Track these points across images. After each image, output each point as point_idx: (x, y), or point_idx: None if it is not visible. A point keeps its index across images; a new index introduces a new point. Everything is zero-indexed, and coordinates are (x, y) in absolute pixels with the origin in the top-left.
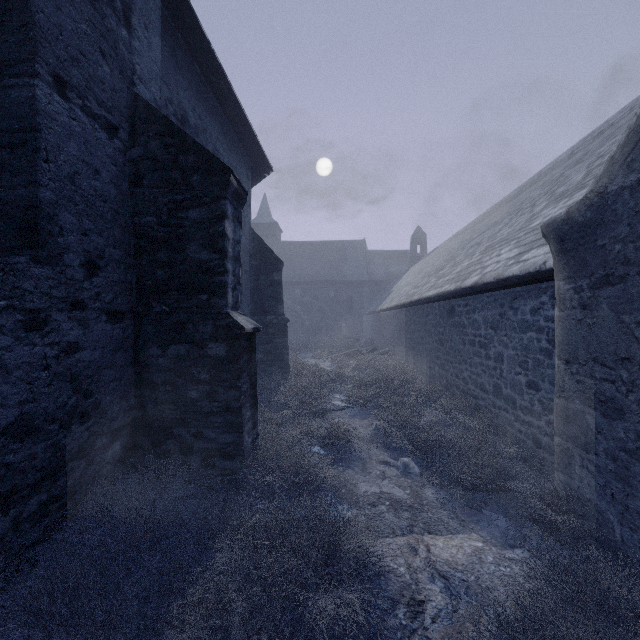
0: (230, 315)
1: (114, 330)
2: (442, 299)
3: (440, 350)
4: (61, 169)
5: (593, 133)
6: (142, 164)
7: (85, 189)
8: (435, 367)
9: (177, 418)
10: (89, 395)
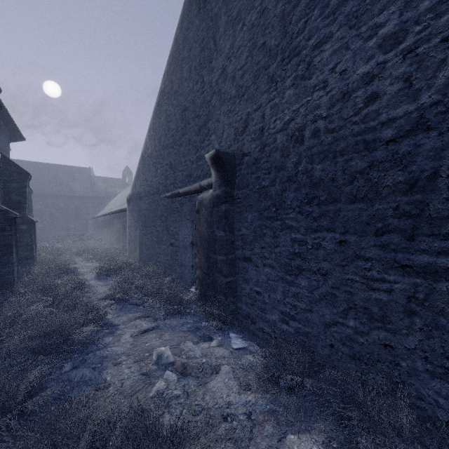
0: (29, 216)
1: None
2: (117, 212)
3: (117, 233)
4: None
5: None
6: None
7: None
8: (116, 240)
9: None
10: None
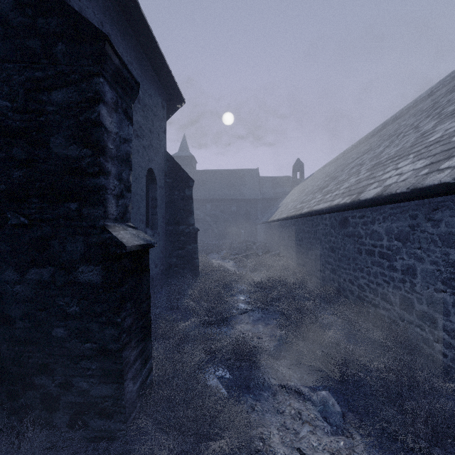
0: (107, 229)
1: None
2: (334, 211)
3: (331, 256)
4: None
5: (452, 74)
6: None
7: None
8: (325, 271)
9: (39, 363)
10: None
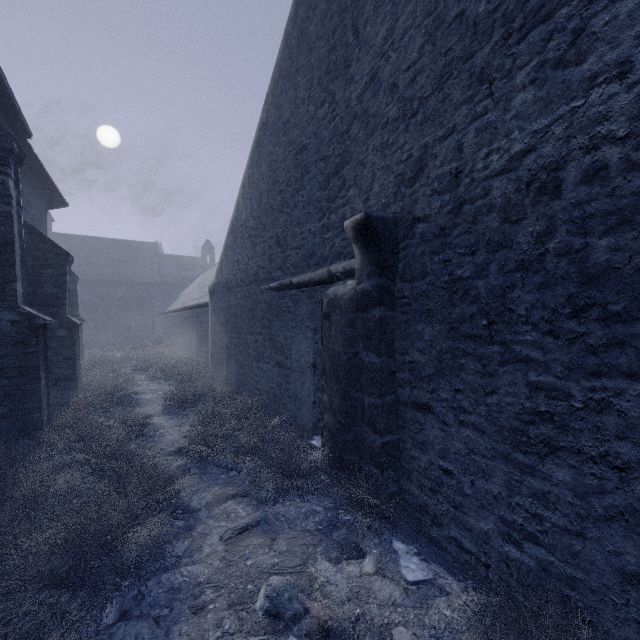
0: (69, 317)
1: None
2: (195, 308)
3: (195, 337)
4: None
5: None
6: None
7: None
8: (193, 348)
9: None
10: None
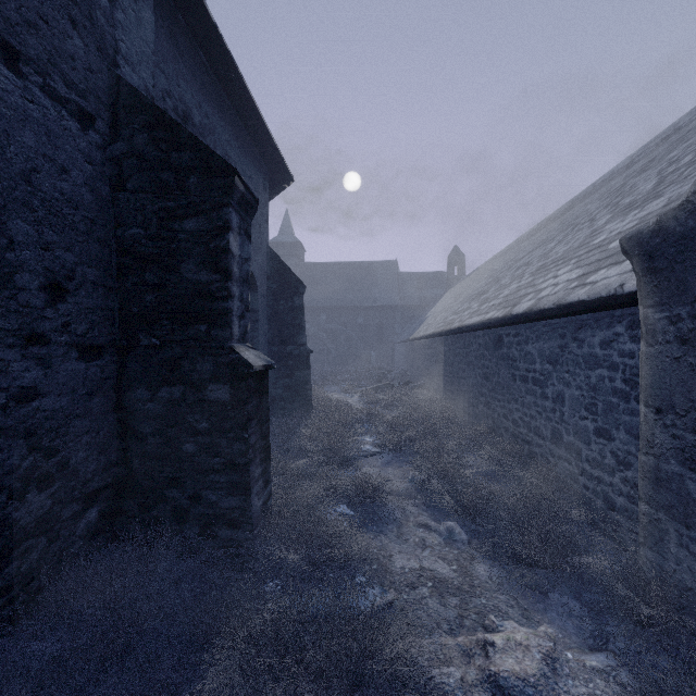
0: (235, 350)
1: (89, 369)
2: (487, 327)
3: (485, 386)
4: (11, 164)
5: (656, 139)
6: (126, 163)
7: (47, 191)
8: (479, 405)
9: (170, 477)
10: (53, 453)
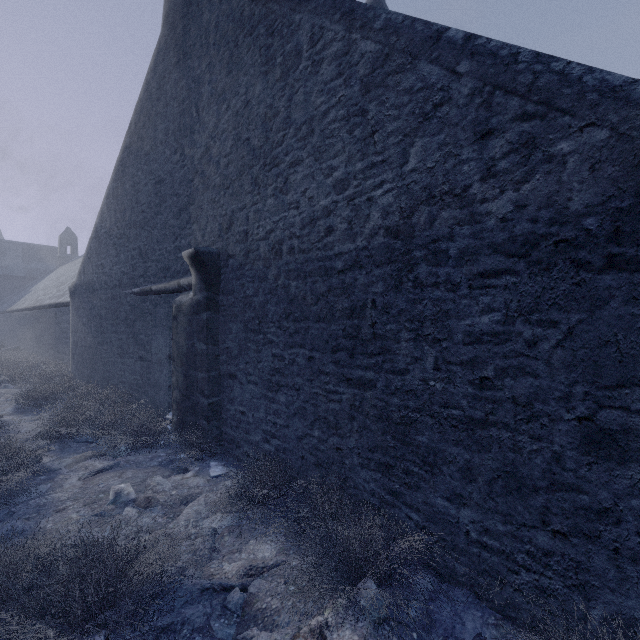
0: None
1: None
2: (51, 307)
3: (52, 339)
4: None
5: None
6: None
7: None
8: (49, 350)
9: None
10: None
